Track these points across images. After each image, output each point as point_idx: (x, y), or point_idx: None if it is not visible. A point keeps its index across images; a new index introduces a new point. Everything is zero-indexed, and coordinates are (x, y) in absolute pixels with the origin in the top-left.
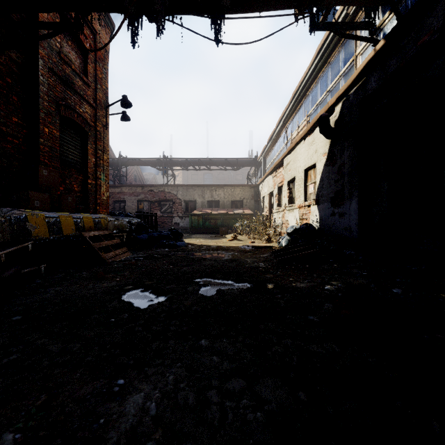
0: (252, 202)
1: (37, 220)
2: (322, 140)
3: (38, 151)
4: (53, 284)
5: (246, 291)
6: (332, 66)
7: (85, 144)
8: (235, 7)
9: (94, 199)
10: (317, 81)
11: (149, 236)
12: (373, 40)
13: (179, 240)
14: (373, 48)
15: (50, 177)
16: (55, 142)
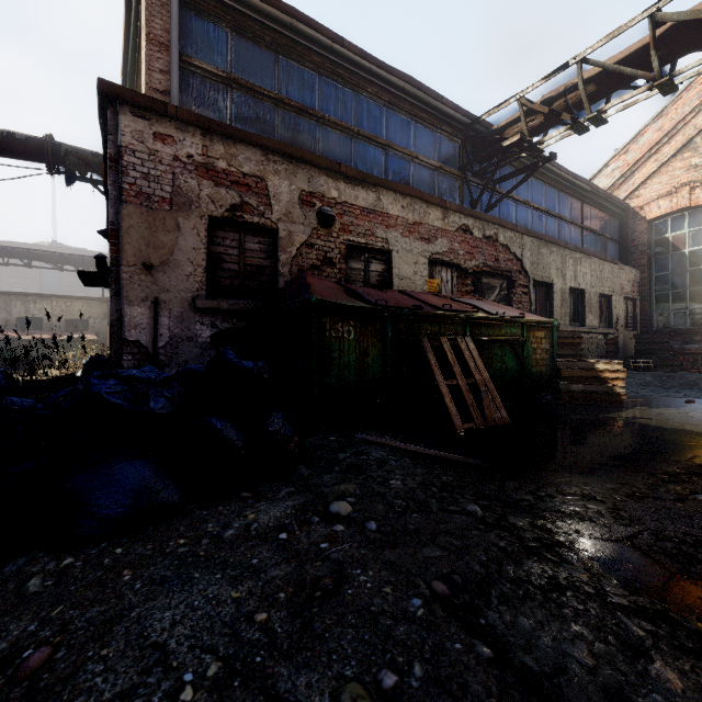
0: (105, 323)
1: None
2: None
3: None
4: None
5: None
6: None
7: None
8: None
9: None
10: None
11: None
12: None
13: None
14: None
15: None
16: None
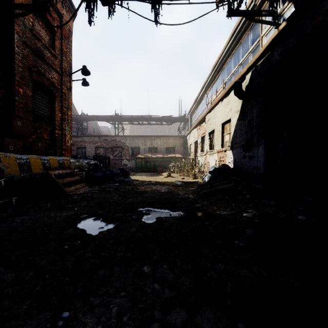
0: (182, 149)
1: (9, 161)
2: (236, 100)
3: (14, 106)
4: (20, 214)
5: (180, 219)
6: (243, 45)
7: (53, 103)
8: None
9: (60, 146)
10: (231, 57)
11: (103, 174)
12: (276, 24)
13: (127, 177)
14: (275, 30)
15: (23, 127)
16: (29, 100)
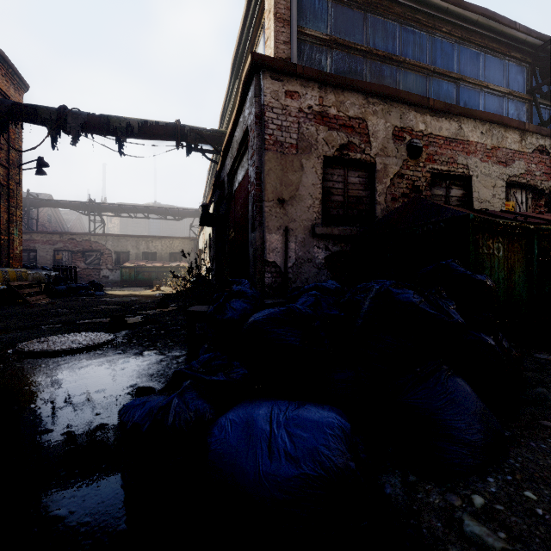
0: (192, 255)
1: None
2: None
3: None
4: (0, 310)
5: (119, 307)
6: None
7: None
8: (132, 137)
9: (6, 254)
10: None
11: (67, 287)
12: None
13: (99, 291)
14: None
15: None
16: None
